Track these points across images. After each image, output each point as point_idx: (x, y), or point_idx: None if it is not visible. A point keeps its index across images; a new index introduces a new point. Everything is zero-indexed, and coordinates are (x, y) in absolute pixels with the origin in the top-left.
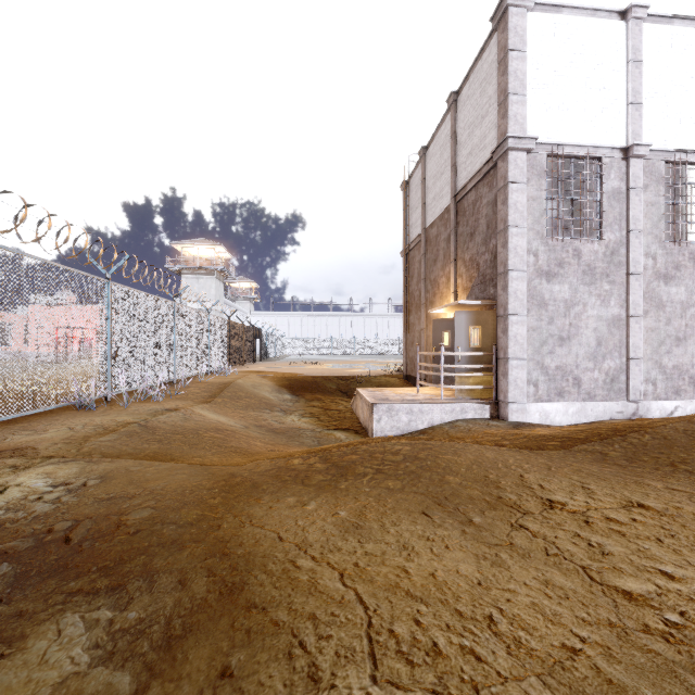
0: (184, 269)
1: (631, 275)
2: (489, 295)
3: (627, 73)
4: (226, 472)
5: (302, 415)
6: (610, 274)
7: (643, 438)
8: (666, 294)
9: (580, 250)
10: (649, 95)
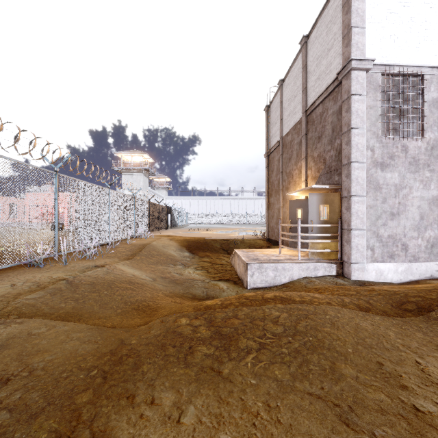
0: (123, 169)
1: None
2: (334, 182)
3: None
4: (117, 340)
5: (196, 268)
6: (431, 164)
7: None
8: None
9: (407, 146)
10: None
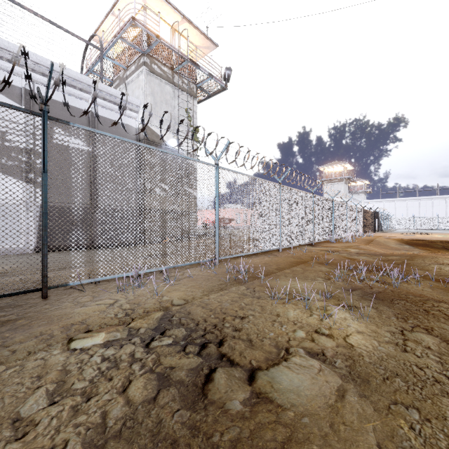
0: (325, 181)
1: None
2: None
3: None
4: None
5: None
6: None
7: None
8: None
9: None
10: None
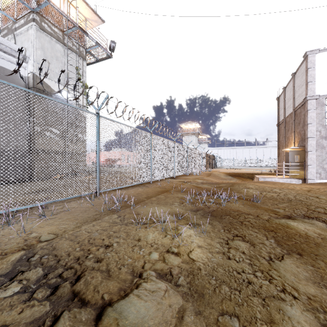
0: (183, 134)
1: None
2: (303, 145)
3: None
4: None
5: None
6: None
7: None
8: None
9: None
10: None
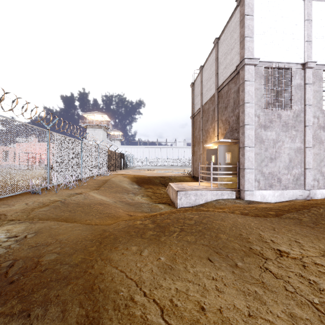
0: (88, 126)
1: (306, 127)
2: (234, 137)
3: (304, 26)
4: (101, 229)
5: (143, 195)
6: (296, 126)
7: (319, 211)
8: (324, 136)
9: (281, 114)
10: (315, 37)
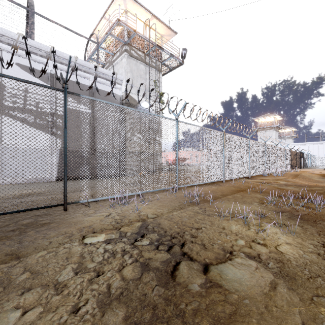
0: (259, 129)
1: None
2: None
3: None
4: None
5: None
6: None
7: None
8: None
9: None
10: None
